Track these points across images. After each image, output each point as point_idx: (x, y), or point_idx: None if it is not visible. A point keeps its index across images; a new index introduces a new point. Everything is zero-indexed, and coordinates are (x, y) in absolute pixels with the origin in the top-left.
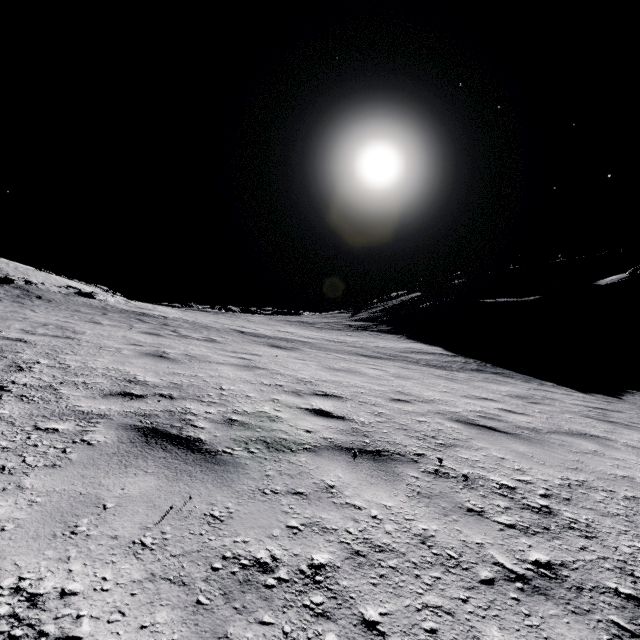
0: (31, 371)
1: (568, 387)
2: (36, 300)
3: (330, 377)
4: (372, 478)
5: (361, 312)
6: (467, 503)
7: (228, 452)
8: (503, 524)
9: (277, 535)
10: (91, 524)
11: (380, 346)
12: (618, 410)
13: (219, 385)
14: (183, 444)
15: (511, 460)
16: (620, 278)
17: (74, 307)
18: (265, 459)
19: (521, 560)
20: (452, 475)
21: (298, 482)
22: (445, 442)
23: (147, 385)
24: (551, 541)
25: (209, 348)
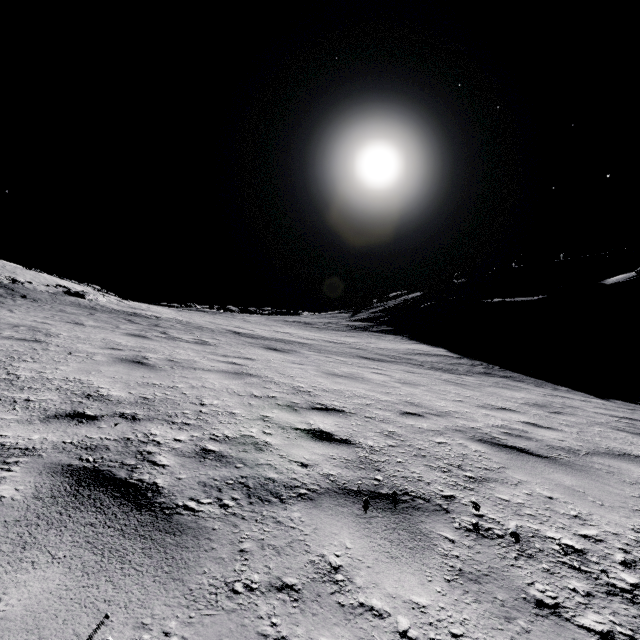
0: None
1: (584, 392)
2: (20, 299)
3: (330, 385)
4: (392, 546)
5: (361, 312)
6: (532, 589)
7: (191, 508)
8: (595, 633)
9: None
10: None
11: (382, 347)
12: None
13: (199, 399)
14: (128, 496)
15: (562, 500)
16: (627, 277)
17: (60, 307)
18: (242, 518)
19: None
20: (497, 532)
21: (287, 562)
22: (475, 474)
23: (108, 401)
24: None
25: (198, 352)
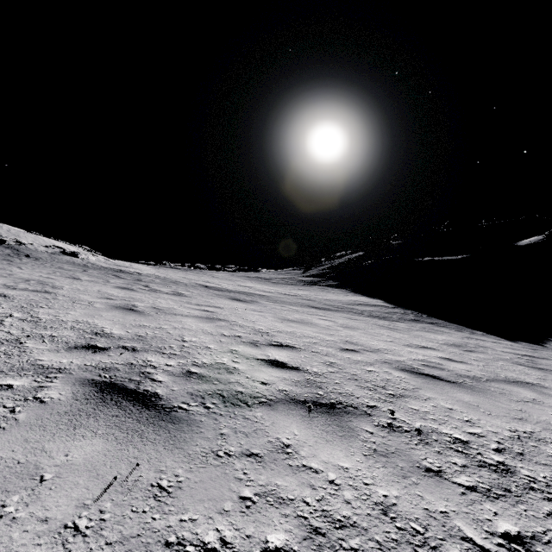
0: (2, 324)
1: (496, 336)
2: (24, 258)
3: (285, 328)
4: (327, 434)
5: (311, 269)
6: (424, 461)
7: (184, 408)
8: (464, 486)
9: (228, 510)
10: (21, 502)
11: (328, 299)
12: (544, 357)
13: (181, 337)
14: (139, 400)
15: (459, 411)
16: (538, 239)
17: (58, 264)
18: (220, 415)
19: (490, 533)
20: (405, 429)
21: (253, 441)
22: (395, 392)
23: (112, 337)
24: (516, 506)
25: (176, 301)
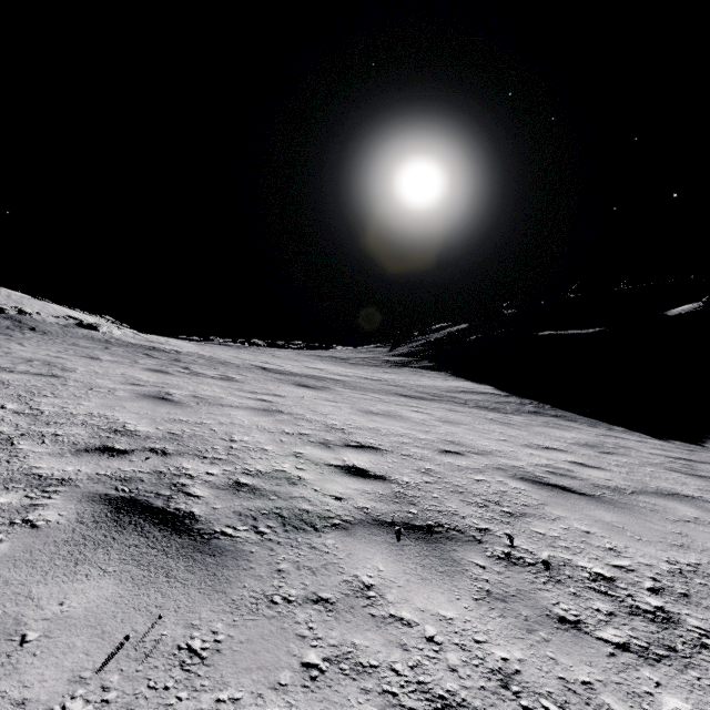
0: None
1: (641, 432)
2: (28, 332)
3: (366, 423)
4: (424, 570)
5: (400, 346)
6: (556, 608)
7: (228, 534)
8: (612, 644)
9: (286, 683)
10: None
11: (423, 385)
12: (705, 461)
13: (229, 435)
14: (167, 523)
15: (599, 535)
16: (693, 308)
17: (72, 340)
18: (278, 543)
19: None
20: (529, 561)
21: (322, 581)
22: (512, 510)
23: (137, 436)
24: (684, 672)
25: (224, 388)
